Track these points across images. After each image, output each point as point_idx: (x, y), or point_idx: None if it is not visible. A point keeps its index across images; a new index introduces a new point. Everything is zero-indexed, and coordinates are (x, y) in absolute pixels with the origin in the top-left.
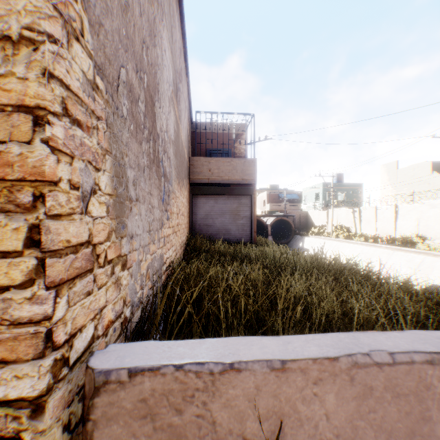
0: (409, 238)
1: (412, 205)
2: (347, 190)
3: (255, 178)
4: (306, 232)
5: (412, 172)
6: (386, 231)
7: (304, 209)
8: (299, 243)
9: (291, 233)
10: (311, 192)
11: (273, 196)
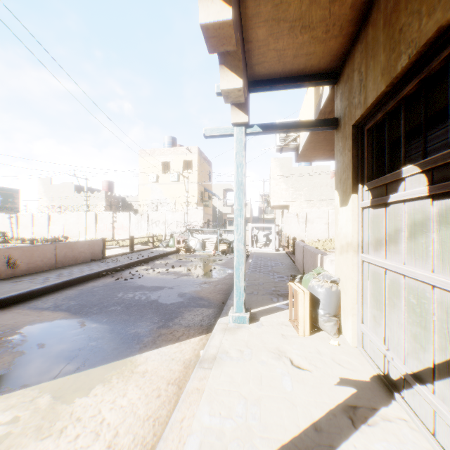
0: (59, 238)
1: (62, 215)
2: (3, 194)
3: None
4: None
5: (63, 189)
6: (43, 234)
7: None
8: None
9: None
10: None
11: None
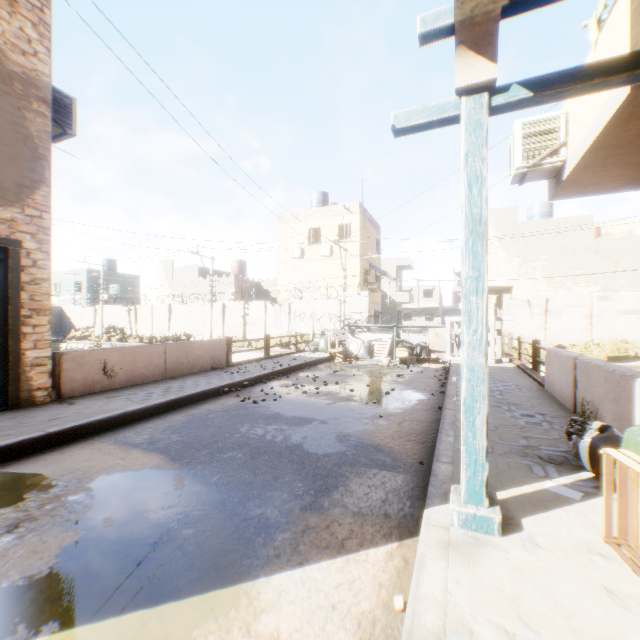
0: (180, 337)
1: (183, 306)
2: (123, 282)
3: None
4: (64, 336)
5: (186, 273)
6: (163, 331)
7: (57, 303)
8: None
9: None
10: (68, 279)
11: None
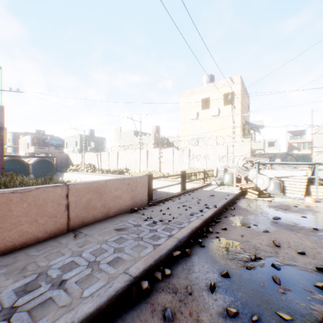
0: (123, 170)
1: (125, 152)
2: (97, 141)
3: (3, 122)
4: (66, 169)
5: (127, 134)
6: (114, 166)
7: (67, 152)
8: (60, 178)
9: (54, 170)
10: (72, 140)
11: (39, 140)
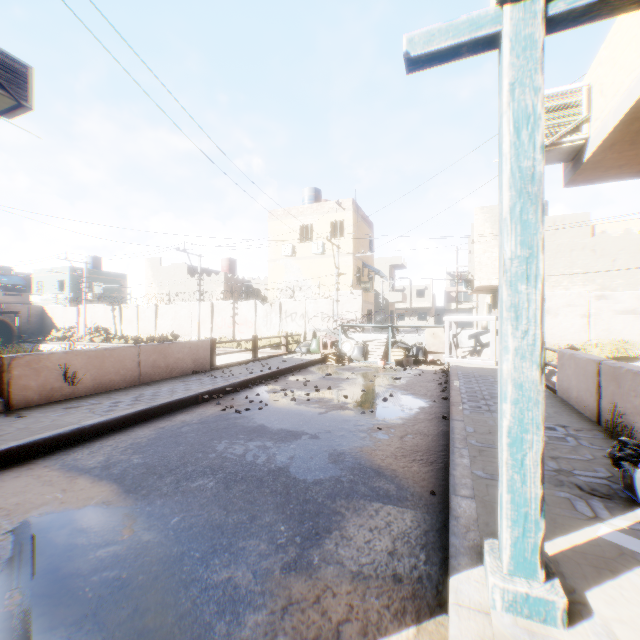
0: (167, 337)
1: (170, 306)
2: (108, 281)
3: None
4: (45, 337)
5: (174, 272)
6: (149, 331)
7: (39, 302)
8: None
9: (15, 340)
10: (51, 278)
11: None
